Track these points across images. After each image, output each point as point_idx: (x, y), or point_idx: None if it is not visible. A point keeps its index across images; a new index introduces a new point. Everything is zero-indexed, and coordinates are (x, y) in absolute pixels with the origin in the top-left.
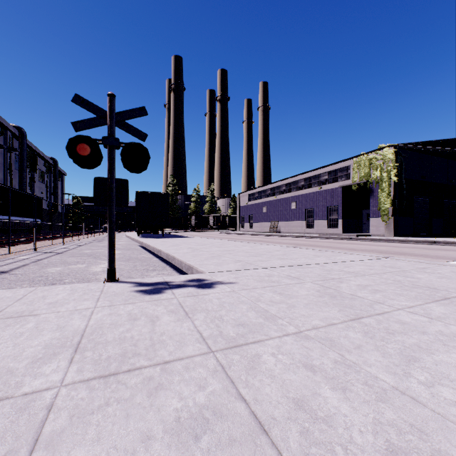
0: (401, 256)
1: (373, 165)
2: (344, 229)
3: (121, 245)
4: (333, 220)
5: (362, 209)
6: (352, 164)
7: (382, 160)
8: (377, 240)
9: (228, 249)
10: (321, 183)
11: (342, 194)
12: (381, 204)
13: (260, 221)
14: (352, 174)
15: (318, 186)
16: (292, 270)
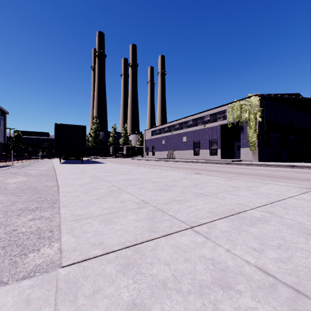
0: (295, 182)
1: (243, 109)
2: (222, 156)
3: (39, 170)
4: (213, 149)
5: (234, 142)
6: (227, 108)
7: (250, 106)
8: (249, 164)
9: (133, 177)
10: (205, 122)
11: (220, 131)
12: (249, 137)
13: (160, 150)
14: (227, 116)
15: (203, 124)
16: (244, 234)
